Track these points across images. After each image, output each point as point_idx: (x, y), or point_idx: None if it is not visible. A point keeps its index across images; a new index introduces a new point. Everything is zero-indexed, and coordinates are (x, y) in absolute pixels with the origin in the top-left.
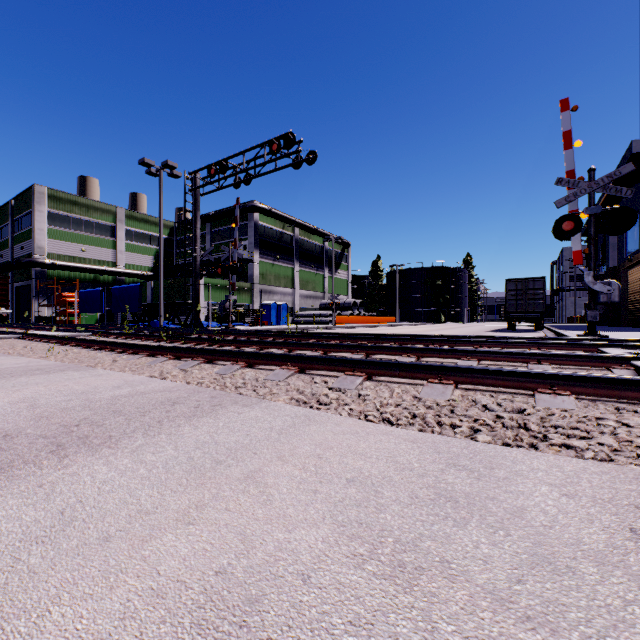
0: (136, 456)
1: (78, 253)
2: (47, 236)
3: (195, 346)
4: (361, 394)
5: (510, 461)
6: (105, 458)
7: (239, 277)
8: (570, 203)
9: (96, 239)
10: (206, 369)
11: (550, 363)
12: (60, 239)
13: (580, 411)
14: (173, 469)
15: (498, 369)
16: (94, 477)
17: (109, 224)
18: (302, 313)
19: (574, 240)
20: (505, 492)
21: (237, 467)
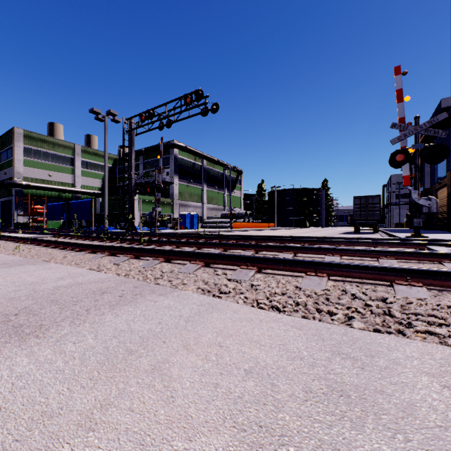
0: (58, 346)
1: (46, 177)
2: (23, 165)
3: (128, 245)
4: (253, 284)
5: (386, 348)
6: (29, 348)
7: (163, 195)
8: (401, 141)
9: (60, 167)
10: (133, 263)
11: (395, 258)
12: (33, 167)
13: (434, 300)
14: (88, 360)
15: (362, 264)
16: (12, 370)
17: (69, 156)
18: (208, 220)
19: (404, 168)
20: (390, 384)
21: (146, 357)
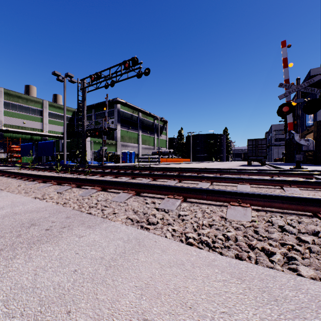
0: None
1: (21, 124)
2: (3, 114)
3: (77, 175)
4: (181, 215)
5: None
6: None
7: (109, 138)
8: (286, 97)
9: (31, 117)
10: (74, 192)
11: (297, 186)
12: (11, 116)
13: None
14: None
15: (284, 195)
16: None
17: (39, 109)
18: (143, 157)
19: (289, 117)
20: None
21: None
